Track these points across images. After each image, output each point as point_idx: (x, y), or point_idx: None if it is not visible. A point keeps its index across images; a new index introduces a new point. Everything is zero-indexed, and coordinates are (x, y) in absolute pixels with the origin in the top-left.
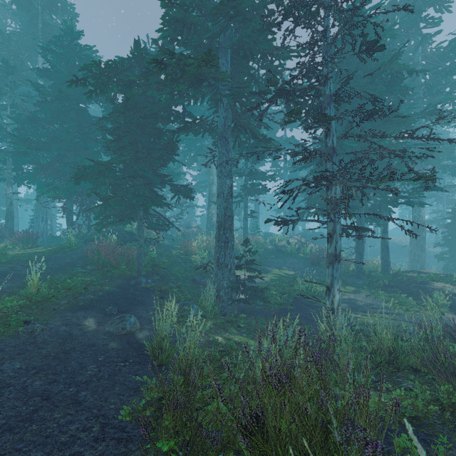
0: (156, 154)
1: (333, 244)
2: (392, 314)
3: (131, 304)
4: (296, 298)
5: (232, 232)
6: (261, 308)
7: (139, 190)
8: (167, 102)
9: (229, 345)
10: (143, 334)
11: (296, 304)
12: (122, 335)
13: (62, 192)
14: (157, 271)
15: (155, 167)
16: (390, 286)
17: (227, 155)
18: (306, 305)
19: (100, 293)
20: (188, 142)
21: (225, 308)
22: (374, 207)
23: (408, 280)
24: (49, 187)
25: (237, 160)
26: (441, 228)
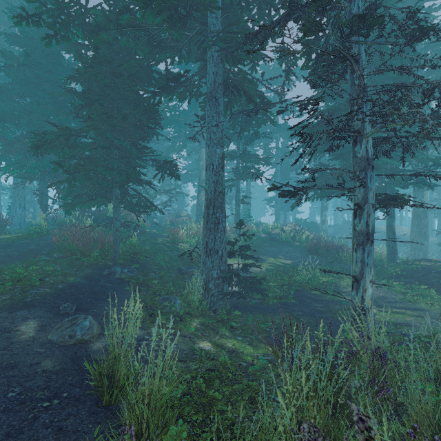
0: (132, 119)
1: (363, 217)
2: (415, 310)
3: (97, 299)
4: (298, 291)
5: (224, 212)
6: (257, 303)
7: (113, 163)
8: (145, 57)
9: (219, 355)
10: (101, 343)
11: (297, 297)
12: (69, 347)
13: (30, 170)
14: (137, 259)
15: (135, 140)
16: (403, 276)
17: (218, 119)
18: (310, 298)
19: (60, 286)
20: (177, 127)
21: (215, 304)
22: (378, 190)
23: (424, 269)
24: (16, 165)
25: (228, 141)
26: (437, 217)
